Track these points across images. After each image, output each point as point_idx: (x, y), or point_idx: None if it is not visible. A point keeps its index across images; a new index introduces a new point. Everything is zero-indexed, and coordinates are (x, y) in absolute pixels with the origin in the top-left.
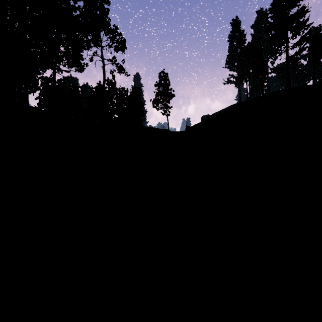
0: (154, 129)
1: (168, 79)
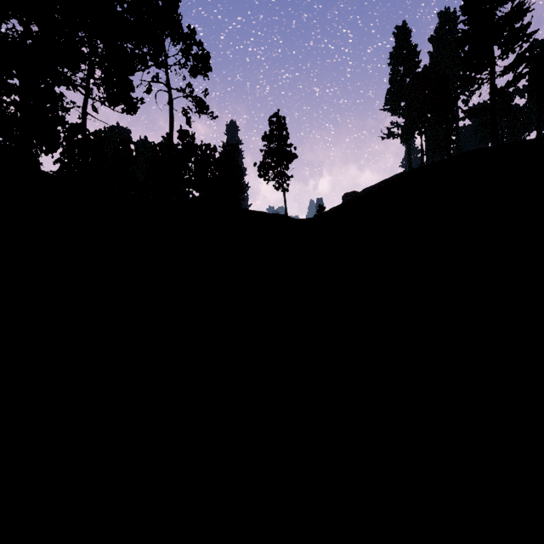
0: (260, 213)
1: (285, 128)
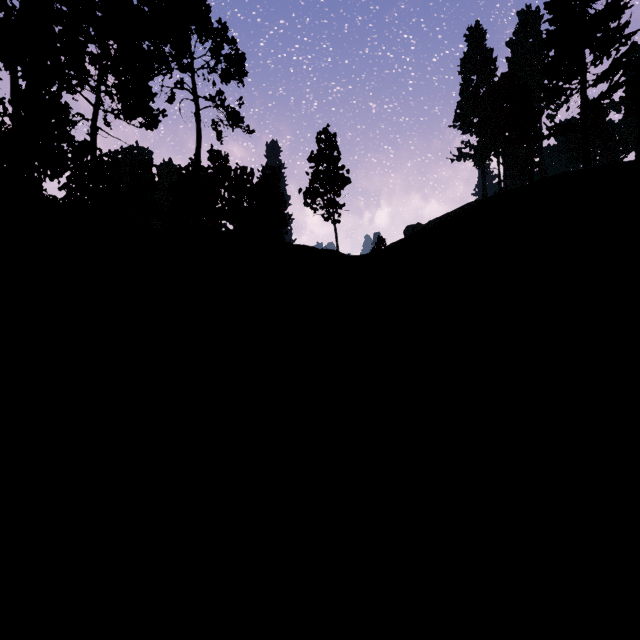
0: (306, 248)
1: (336, 147)
